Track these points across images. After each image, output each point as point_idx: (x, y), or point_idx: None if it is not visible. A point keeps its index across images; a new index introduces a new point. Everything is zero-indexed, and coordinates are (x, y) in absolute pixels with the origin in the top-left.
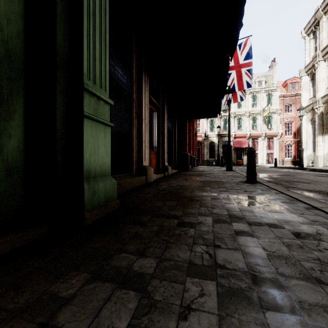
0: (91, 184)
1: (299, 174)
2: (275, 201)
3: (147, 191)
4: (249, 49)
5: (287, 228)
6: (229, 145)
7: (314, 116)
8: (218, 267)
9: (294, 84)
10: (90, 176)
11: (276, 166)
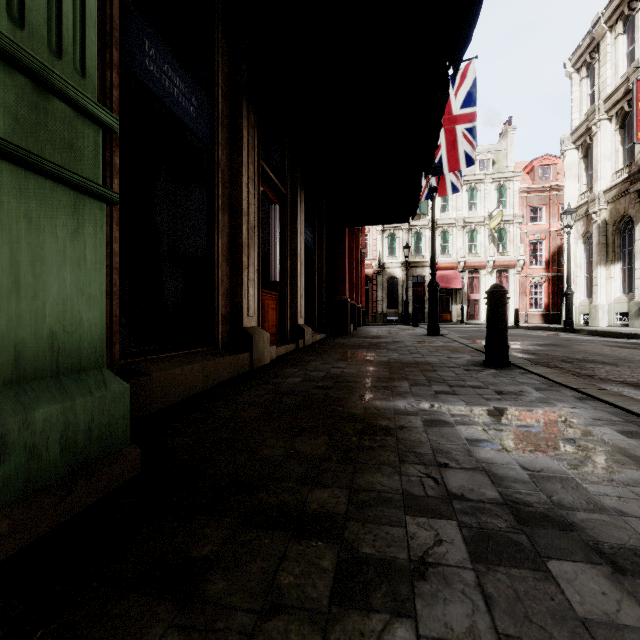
0: None
1: (575, 342)
2: (603, 431)
3: (247, 396)
4: (473, 85)
5: None
6: (433, 282)
7: (590, 228)
8: None
9: (546, 168)
10: None
11: (518, 326)
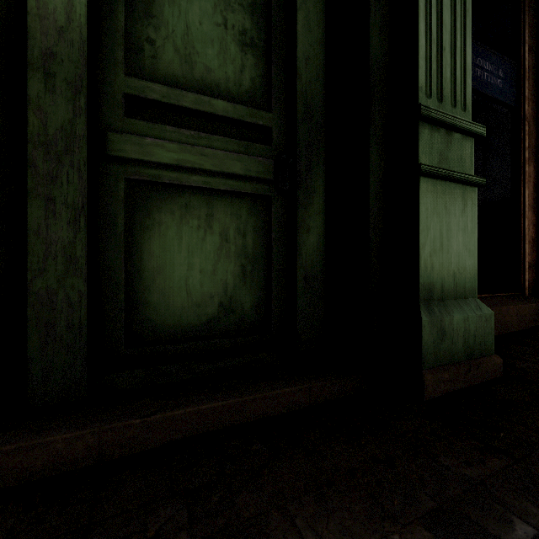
0: (436, 314)
1: None
2: None
3: None
4: None
5: None
6: None
7: None
8: None
9: None
10: (431, 297)
11: None
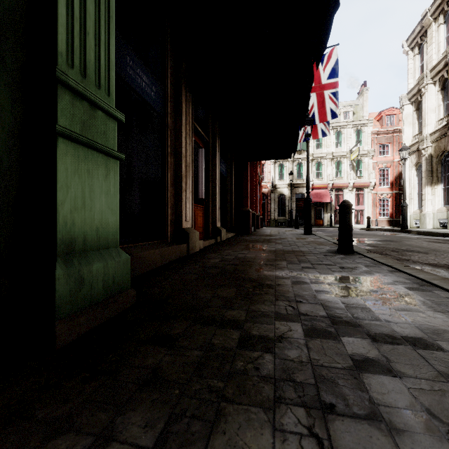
0: (75, 266)
1: (405, 239)
2: (396, 287)
3: (187, 269)
4: (335, 63)
5: (448, 348)
6: (308, 198)
7: (421, 160)
8: None
9: (391, 117)
10: (73, 250)
11: (369, 228)
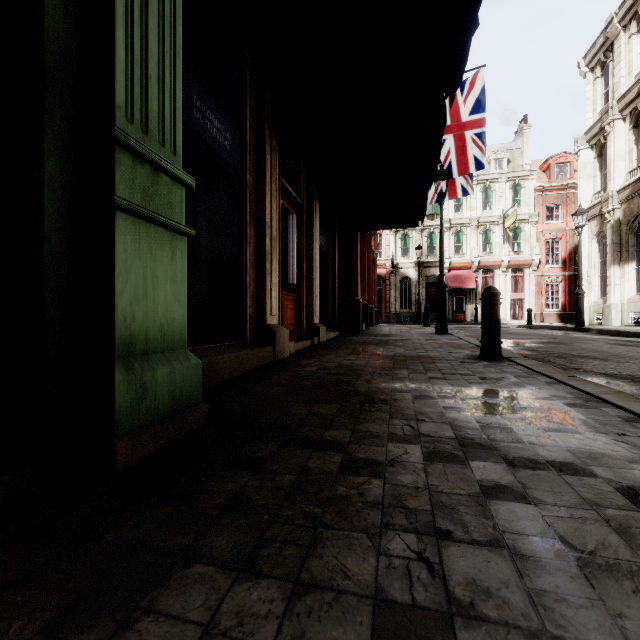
0: (136, 371)
1: (579, 341)
2: (552, 403)
3: (274, 379)
4: (481, 93)
5: (602, 475)
6: (441, 283)
7: (604, 228)
8: (458, 614)
9: (563, 166)
10: (133, 351)
11: (531, 325)
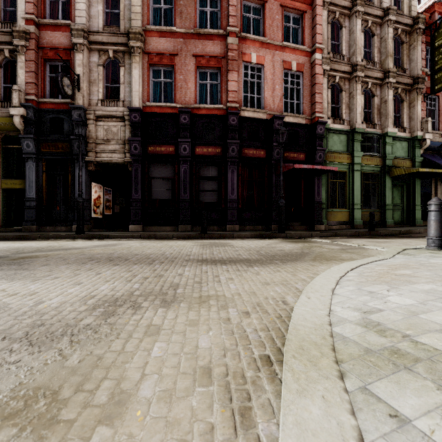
0: (417, 220)
1: None
2: None
3: None
4: None
5: None
6: None
7: None
8: None
9: None
10: (416, 219)
11: None
